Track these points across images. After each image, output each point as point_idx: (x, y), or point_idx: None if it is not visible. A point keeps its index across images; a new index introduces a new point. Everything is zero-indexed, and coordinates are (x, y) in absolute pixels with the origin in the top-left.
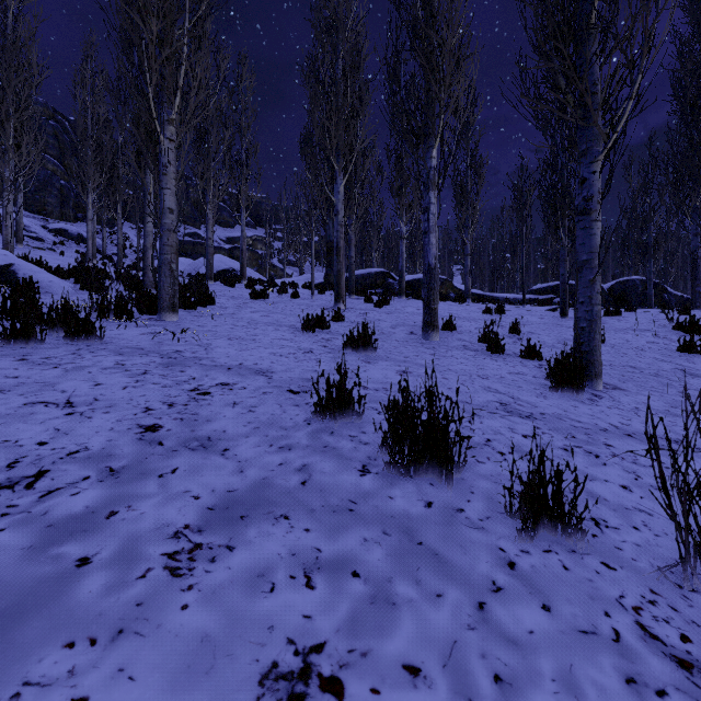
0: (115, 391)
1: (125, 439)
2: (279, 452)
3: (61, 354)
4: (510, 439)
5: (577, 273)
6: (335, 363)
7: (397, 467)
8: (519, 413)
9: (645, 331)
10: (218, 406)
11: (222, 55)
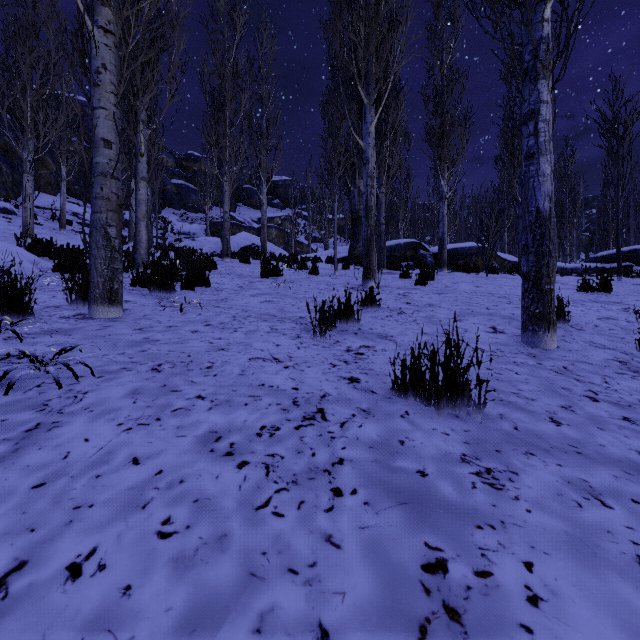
0: None
1: None
2: None
3: None
4: None
5: None
6: (392, 497)
7: None
8: None
9: None
10: None
11: (238, 11)
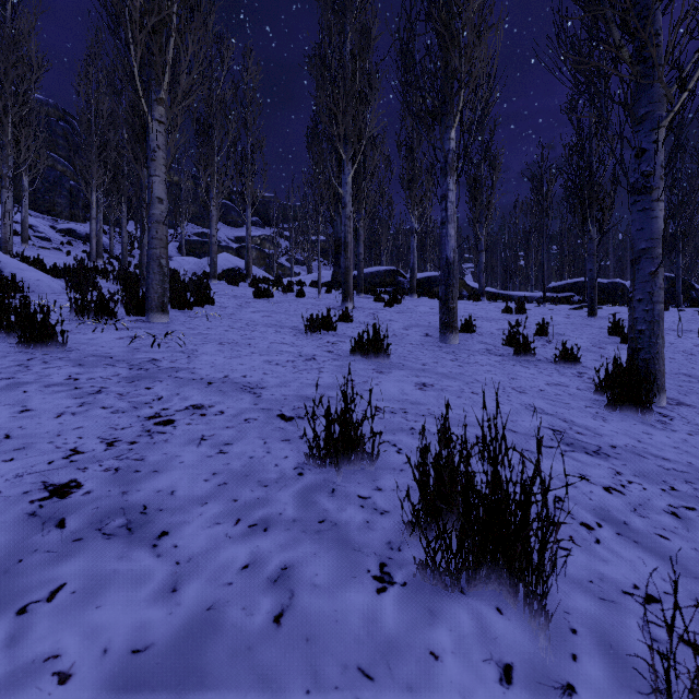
0: (43, 421)
1: (6, 516)
2: (248, 538)
3: (4, 365)
4: (590, 496)
5: (634, 264)
6: (341, 373)
7: (437, 574)
8: (583, 446)
9: (688, 332)
10: (177, 445)
11: (226, 45)
